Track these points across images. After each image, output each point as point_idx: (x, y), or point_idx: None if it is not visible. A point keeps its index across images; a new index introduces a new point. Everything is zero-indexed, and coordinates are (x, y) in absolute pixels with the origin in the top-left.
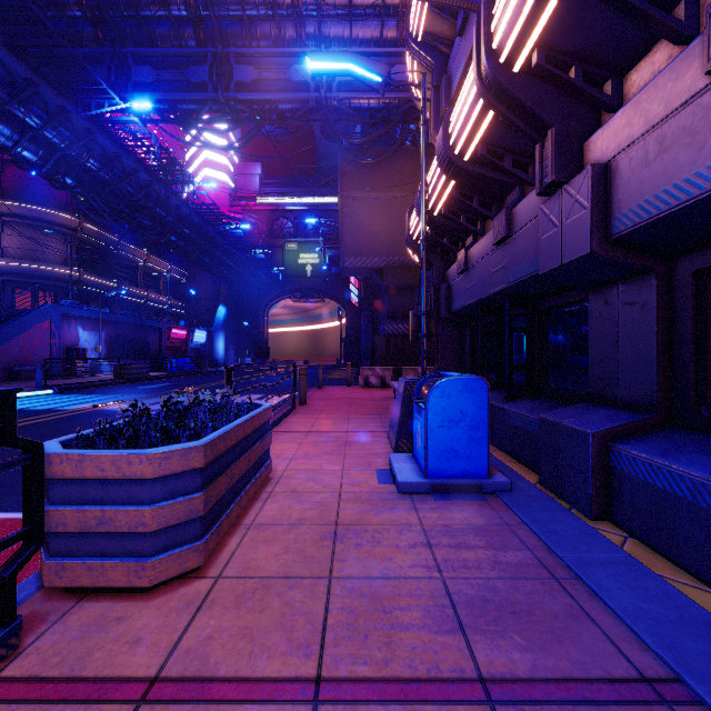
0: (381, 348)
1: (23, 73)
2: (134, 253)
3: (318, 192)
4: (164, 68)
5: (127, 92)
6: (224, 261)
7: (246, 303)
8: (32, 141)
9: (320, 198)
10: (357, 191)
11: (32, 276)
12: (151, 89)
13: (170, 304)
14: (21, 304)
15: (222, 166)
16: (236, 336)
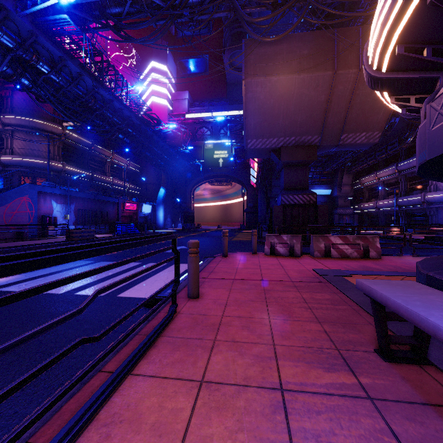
0: (279, 215)
1: None
2: (104, 153)
3: (227, 108)
4: None
5: None
6: (161, 155)
7: (178, 186)
8: None
9: (228, 112)
10: (259, 76)
11: (31, 167)
12: None
13: (129, 187)
14: (3, 184)
15: (163, 94)
16: (172, 208)
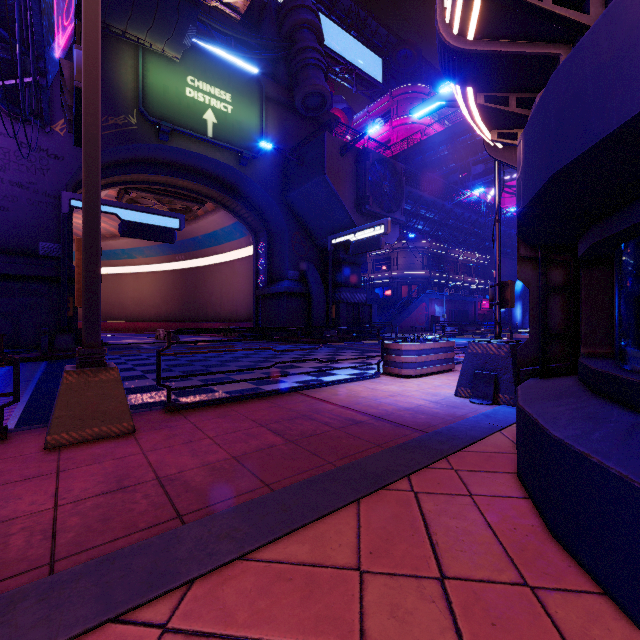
0: None
1: (431, 200)
2: (456, 253)
3: None
4: (489, 160)
5: (469, 182)
6: None
7: None
8: (428, 223)
9: None
10: None
11: (409, 278)
12: (481, 175)
13: (477, 283)
14: (415, 295)
15: None
16: None
